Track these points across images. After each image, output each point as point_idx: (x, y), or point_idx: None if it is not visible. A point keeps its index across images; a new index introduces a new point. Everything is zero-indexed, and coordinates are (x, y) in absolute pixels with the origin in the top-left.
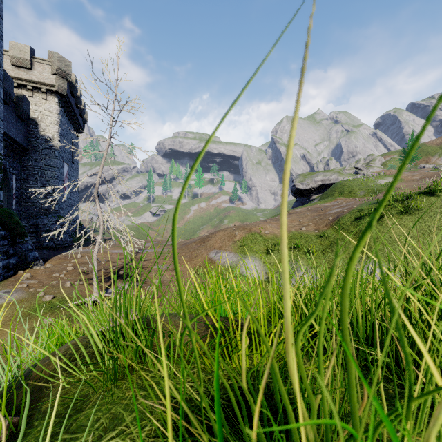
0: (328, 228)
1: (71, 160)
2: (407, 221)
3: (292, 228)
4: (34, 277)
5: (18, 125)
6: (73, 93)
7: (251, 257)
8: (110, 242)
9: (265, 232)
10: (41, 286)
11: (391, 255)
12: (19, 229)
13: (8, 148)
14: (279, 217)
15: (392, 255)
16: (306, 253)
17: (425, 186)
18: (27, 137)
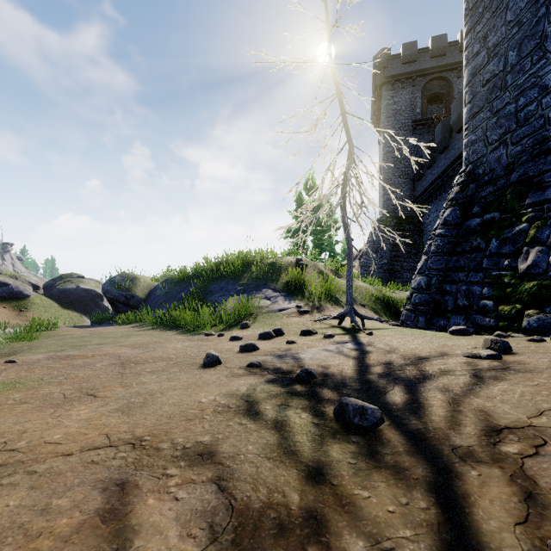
0: None
1: None
2: None
3: None
4: None
5: None
6: None
7: None
8: None
9: None
10: None
11: None
12: None
13: None
14: None
15: None
16: None
17: None
18: None
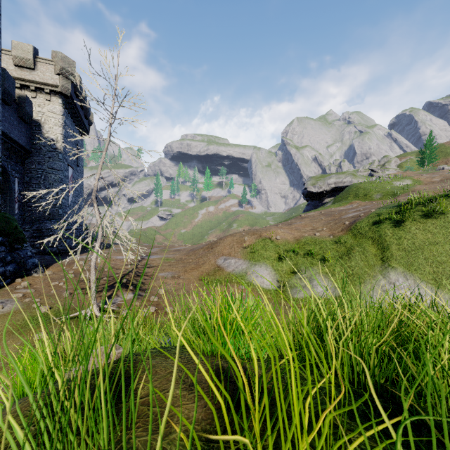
0: (344, 233)
1: (76, 163)
2: (431, 226)
3: (305, 234)
4: (32, 285)
5: (20, 127)
6: (77, 94)
7: (262, 265)
8: (115, 247)
9: (276, 237)
10: (37, 295)
11: (414, 263)
12: (18, 235)
13: (10, 150)
14: (291, 221)
15: (416, 264)
16: (320, 261)
17: (447, 188)
18: (30, 139)
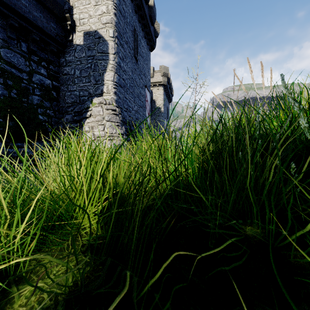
0: None
1: (167, 117)
2: None
3: None
4: None
5: None
6: (168, 82)
7: None
8: None
9: None
10: None
11: None
12: None
13: None
14: None
15: None
16: None
17: None
18: (151, 109)
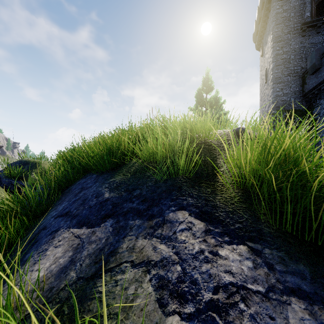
0: None
1: None
2: None
3: None
4: None
5: None
6: None
7: None
8: None
9: None
10: None
11: None
12: None
13: None
14: None
15: None
16: None
17: None
18: None
